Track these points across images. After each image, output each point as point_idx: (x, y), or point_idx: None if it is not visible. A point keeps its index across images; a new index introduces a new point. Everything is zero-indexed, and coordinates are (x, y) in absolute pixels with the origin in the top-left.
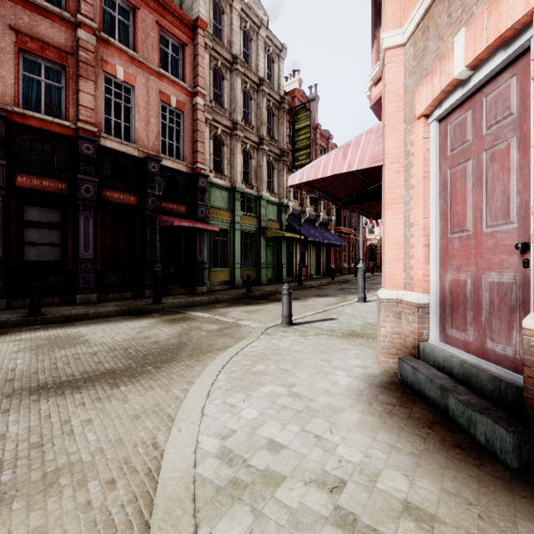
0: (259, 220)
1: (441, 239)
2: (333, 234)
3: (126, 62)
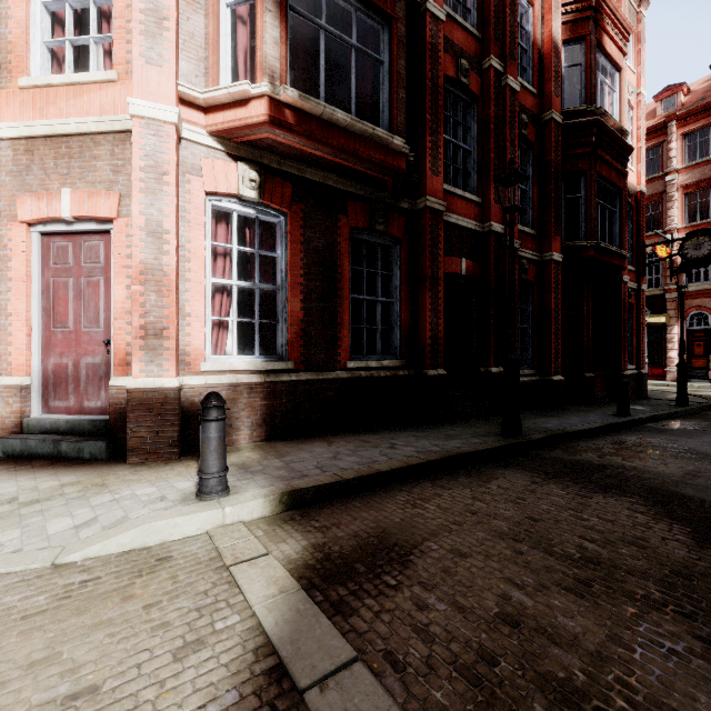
0: None
1: (45, 331)
2: None
3: None
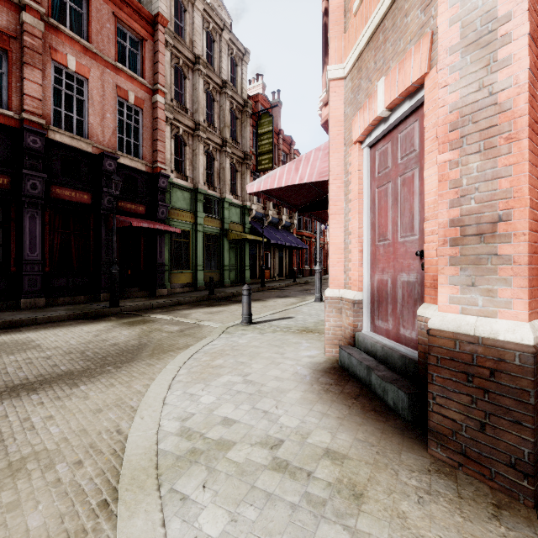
0: (222, 222)
1: (371, 246)
2: (295, 237)
3: (78, 53)
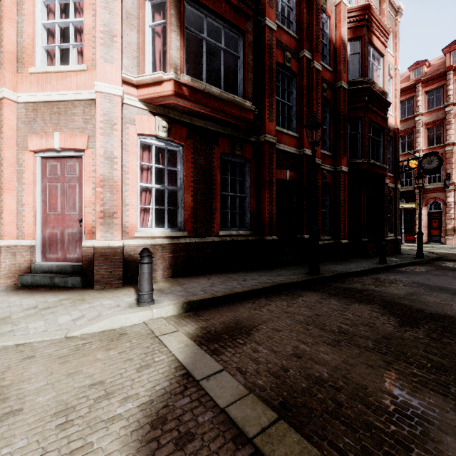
0: None
1: (43, 214)
2: None
3: None
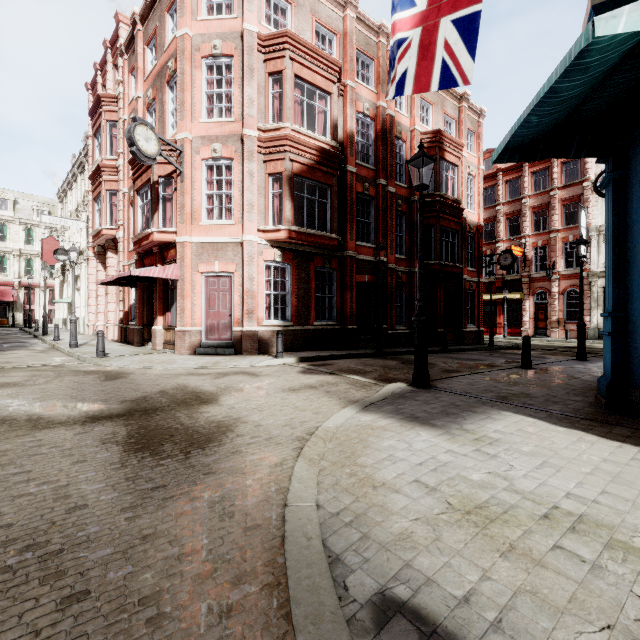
0: None
1: (206, 311)
2: None
3: None
